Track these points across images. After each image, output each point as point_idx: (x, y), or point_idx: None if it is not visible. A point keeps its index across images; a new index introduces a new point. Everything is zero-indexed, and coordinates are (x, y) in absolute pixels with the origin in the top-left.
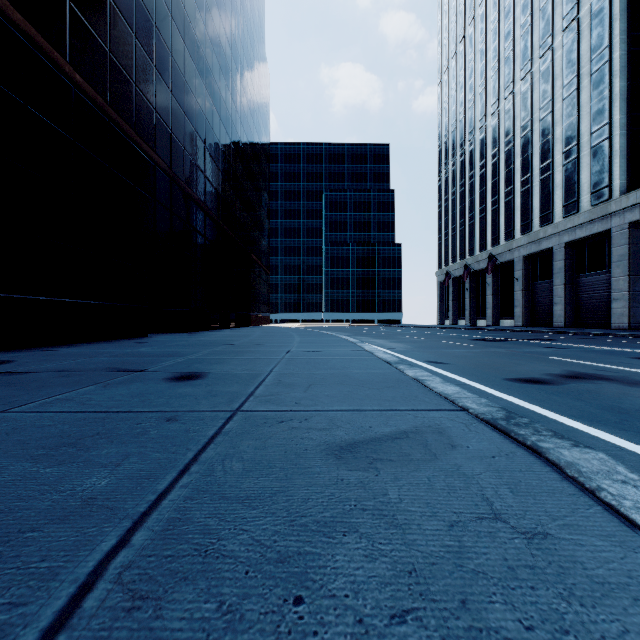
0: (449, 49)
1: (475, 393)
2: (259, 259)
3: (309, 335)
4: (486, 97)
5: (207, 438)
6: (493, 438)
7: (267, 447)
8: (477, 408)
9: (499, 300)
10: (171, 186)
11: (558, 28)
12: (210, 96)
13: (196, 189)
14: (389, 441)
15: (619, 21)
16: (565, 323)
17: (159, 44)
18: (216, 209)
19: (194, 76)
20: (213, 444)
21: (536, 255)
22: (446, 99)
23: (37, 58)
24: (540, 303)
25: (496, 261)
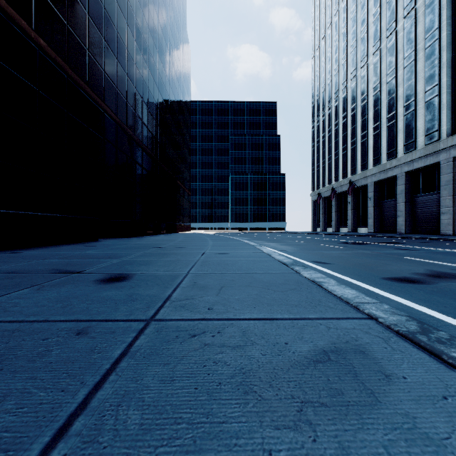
0: (320, 33)
1: (364, 293)
2: (183, 184)
3: (219, 239)
4: (347, 67)
5: (110, 362)
6: (424, 362)
7: (175, 379)
8: (385, 317)
9: (356, 214)
10: (116, 128)
11: (400, 16)
12: (146, 63)
13: (136, 131)
14: (312, 367)
15: (446, 10)
16: (405, 230)
17: (107, 22)
18: (151, 146)
19: (134, 47)
20: (114, 373)
21: (384, 181)
22: (318, 69)
23: (7, 24)
24: (387, 216)
25: (355, 185)
